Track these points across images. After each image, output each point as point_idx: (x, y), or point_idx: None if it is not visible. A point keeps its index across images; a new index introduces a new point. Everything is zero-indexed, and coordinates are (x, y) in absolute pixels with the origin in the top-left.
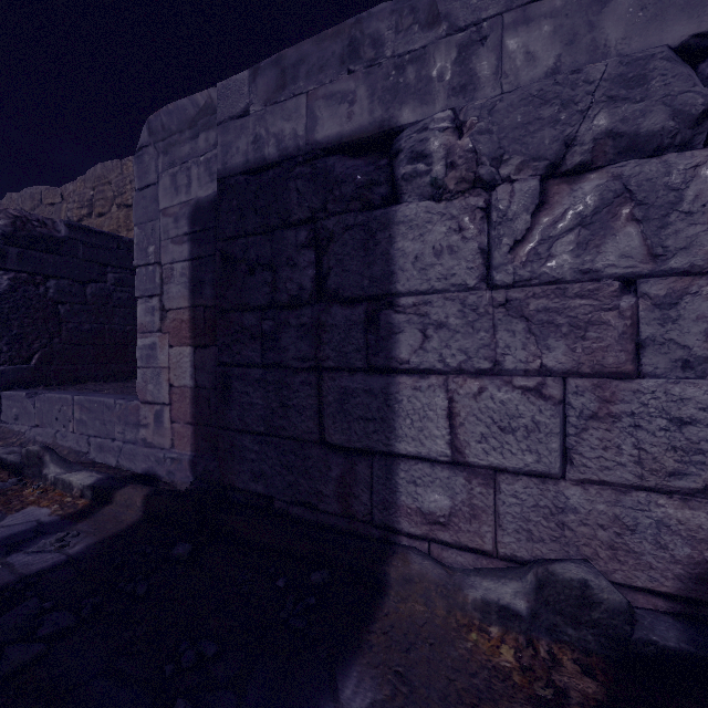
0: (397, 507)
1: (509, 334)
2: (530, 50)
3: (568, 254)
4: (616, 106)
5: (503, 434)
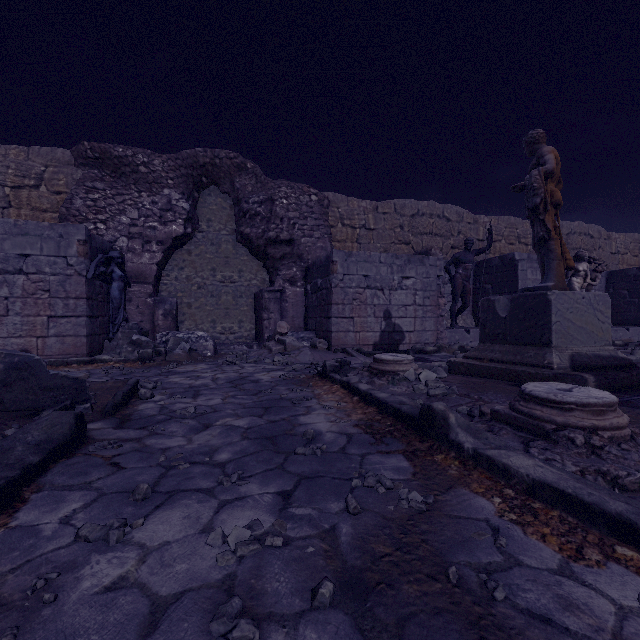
0: None
1: None
2: None
3: None
4: (4, 264)
5: None
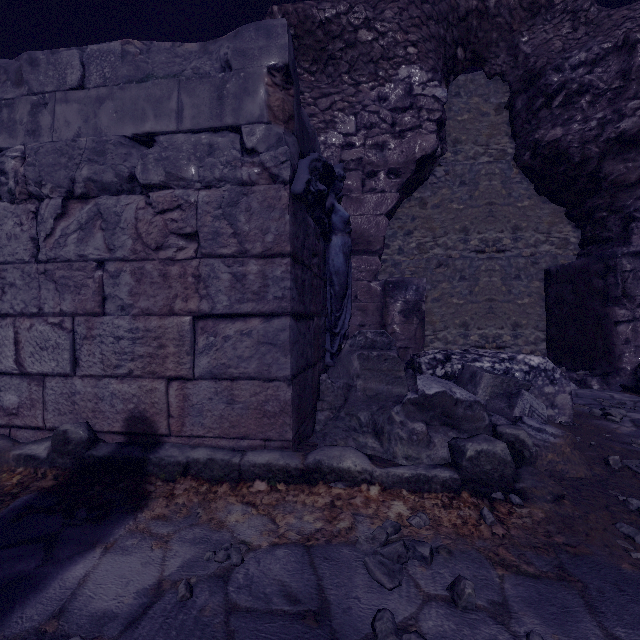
0: None
1: (50, 291)
2: (70, 118)
3: (77, 245)
4: (95, 164)
5: (46, 352)
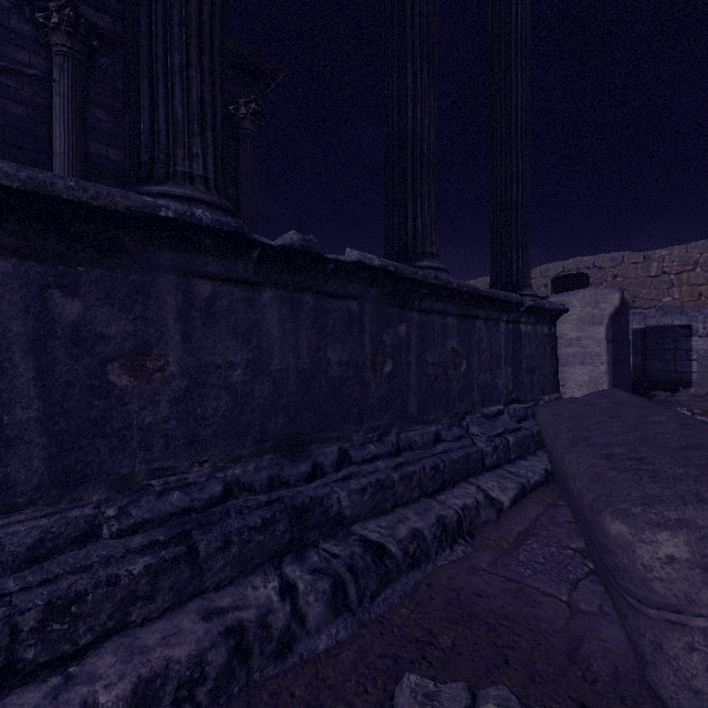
0: (692, 379)
1: None
2: None
3: None
4: None
5: None
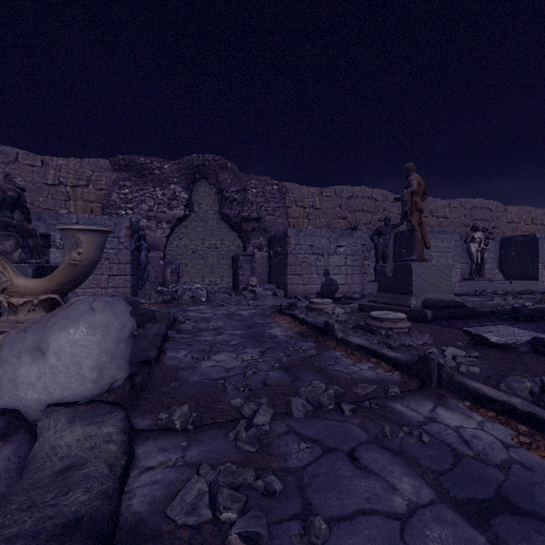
0: None
1: None
2: None
3: None
4: None
5: None
